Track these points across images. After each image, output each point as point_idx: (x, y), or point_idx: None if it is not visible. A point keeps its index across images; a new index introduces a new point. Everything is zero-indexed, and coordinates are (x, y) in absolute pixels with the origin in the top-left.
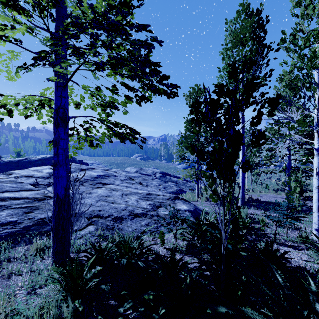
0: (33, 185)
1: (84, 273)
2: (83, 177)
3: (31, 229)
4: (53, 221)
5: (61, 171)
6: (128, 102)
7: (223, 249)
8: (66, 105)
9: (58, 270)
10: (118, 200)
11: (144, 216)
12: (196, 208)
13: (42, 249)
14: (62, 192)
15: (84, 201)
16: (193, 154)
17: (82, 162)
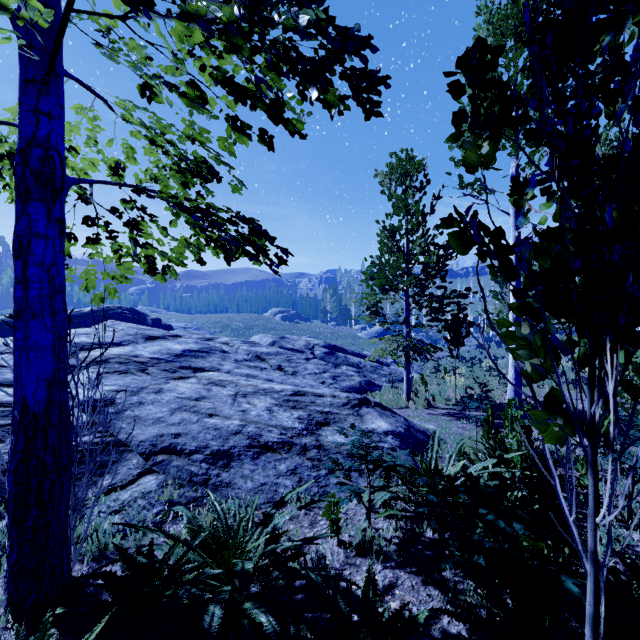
0: None
1: None
2: (150, 354)
3: None
4: (9, 481)
5: (36, 331)
6: (239, 140)
7: (590, 635)
8: (54, 141)
9: None
10: (224, 408)
11: (287, 449)
12: (409, 427)
13: (1, 550)
14: (39, 394)
15: (143, 411)
16: (465, 251)
17: (160, 324)
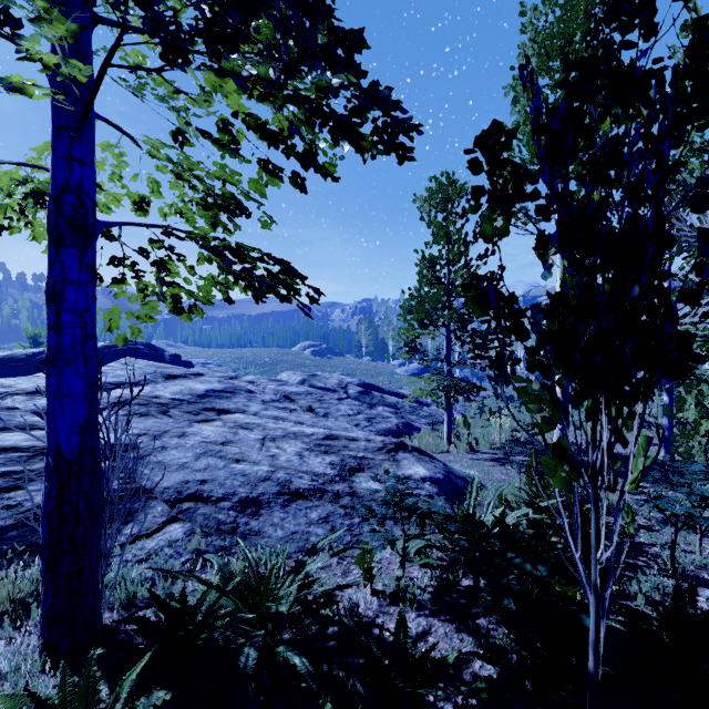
0: (41, 415)
1: (116, 708)
2: (171, 395)
3: (8, 536)
4: (43, 526)
5: (70, 377)
6: (270, 183)
7: (592, 659)
8: (87, 186)
9: (23, 706)
10: (252, 453)
11: (319, 496)
12: (448, 473)
13: (28, 598)
14: (72, 440)
15: (166, 456)
16: (482, 314)
17: (178, 360)
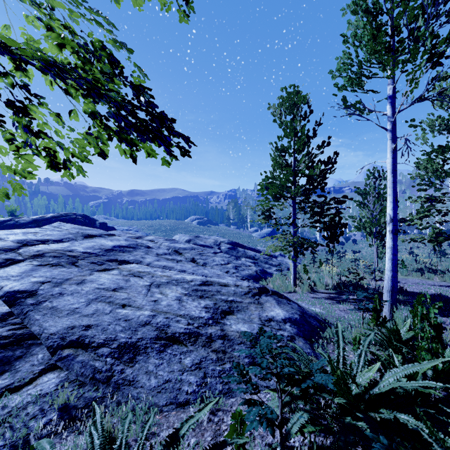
0: None
1: None
2: (83, 249)
3: None
4: None
5: None
6: None
7: None
8: None
9: None
10: (138, 299)
11: (193, 340)
12: (303, 313)
13: None
14: None
15: (61, 302)
16: None
17: (105, 226)
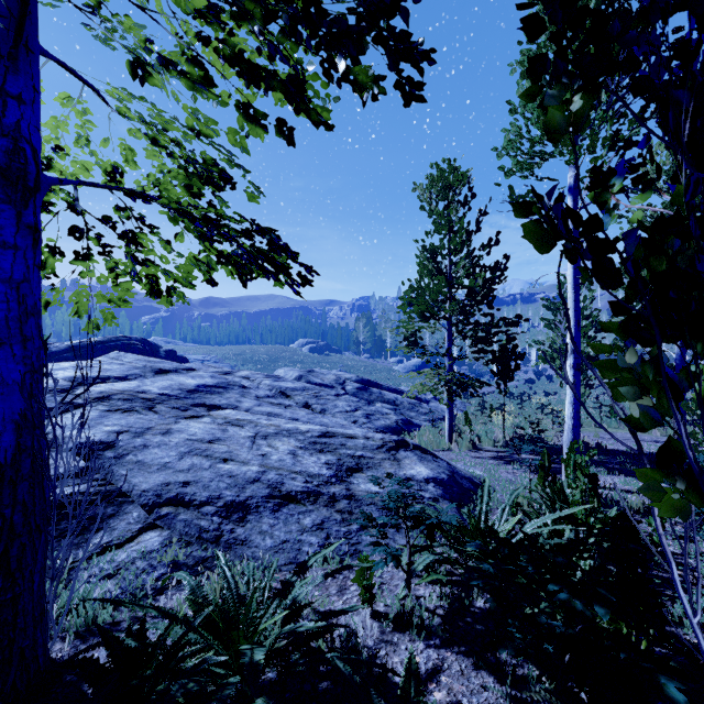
0: None
1: None
2: (159, 390)
3: None
4: None
5: (2, 361)
6: (252, 133)
7: None
8: (26, 130)
9: None
10: (241, 452)
11: (313, 500)
12: (453, 473)
13: None
14: (6, 439)
15: (147, 455)
16: (547, 248)
17: (174, 356)
